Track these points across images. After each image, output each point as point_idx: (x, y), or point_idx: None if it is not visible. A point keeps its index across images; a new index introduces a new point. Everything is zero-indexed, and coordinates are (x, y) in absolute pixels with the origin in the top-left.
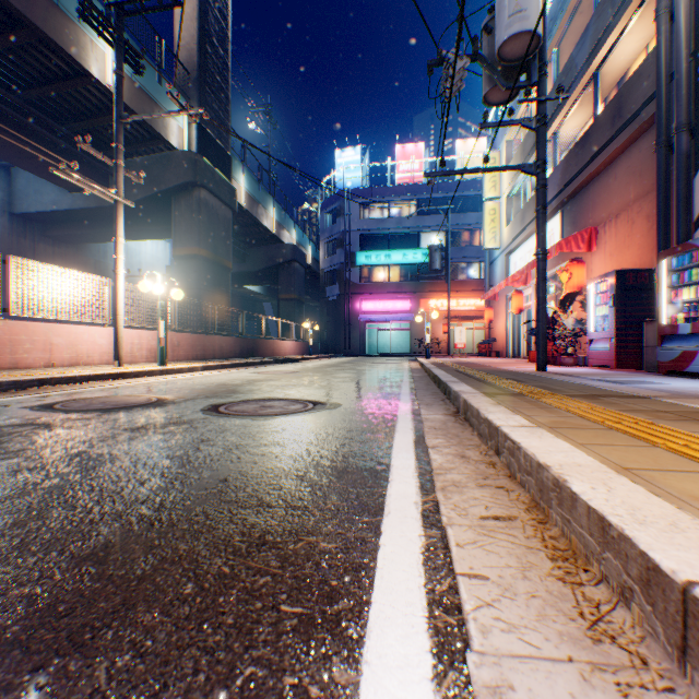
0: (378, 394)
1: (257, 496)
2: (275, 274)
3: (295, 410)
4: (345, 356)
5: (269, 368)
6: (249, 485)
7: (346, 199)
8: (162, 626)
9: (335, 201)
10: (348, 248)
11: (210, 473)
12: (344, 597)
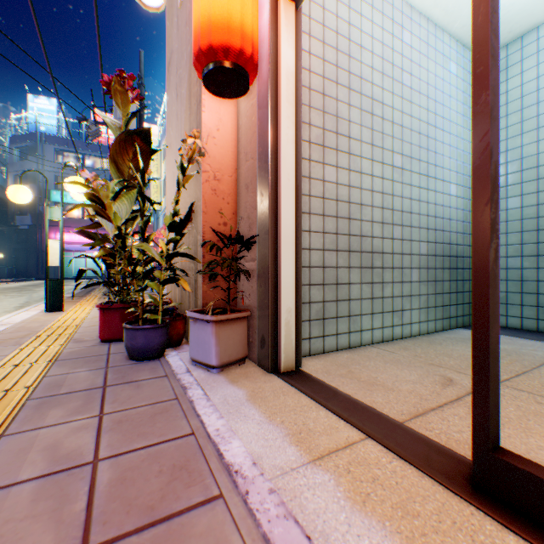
0: (29, 302)
1: None
2: None
3: None
4: (39, 280)
5: None
6: None
7: (40, 141)
8: None
9: (28, 140)
10: (43, 185)
11: None
12: None
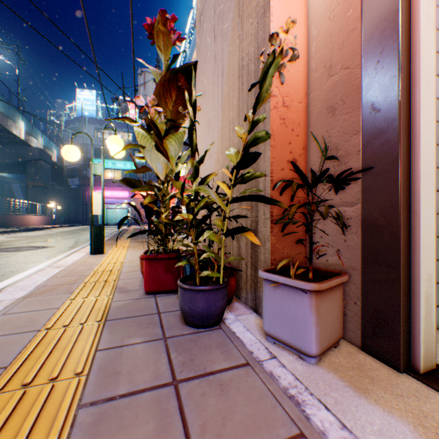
0: (78, 243)
1: (19, 261)
2: (24, 167)
3: (34, 249)
4: (84, 225)
5: (19, 234)
6: (17, 260)
7: (85, 123)
8: (5, 268)
9: (76, 122)
10: (86, 155)
11: (3, 260)
12: (37, 264)
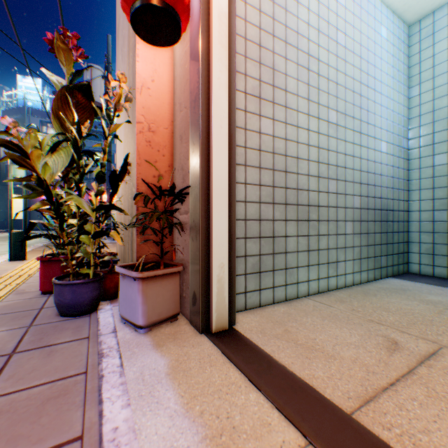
0: (7, 250)
1: None
2: None
3: None
4: None
5: None
6: None
7: (28, 114)
8: None
9: (17, 113)
10: None
11: None
12: None
